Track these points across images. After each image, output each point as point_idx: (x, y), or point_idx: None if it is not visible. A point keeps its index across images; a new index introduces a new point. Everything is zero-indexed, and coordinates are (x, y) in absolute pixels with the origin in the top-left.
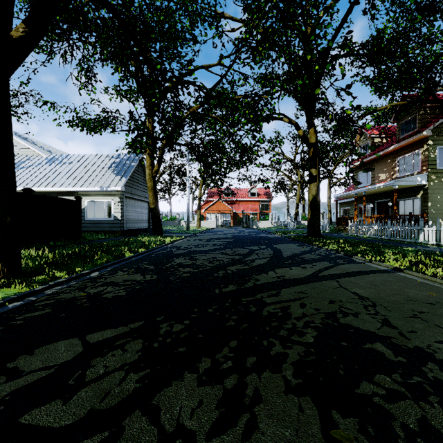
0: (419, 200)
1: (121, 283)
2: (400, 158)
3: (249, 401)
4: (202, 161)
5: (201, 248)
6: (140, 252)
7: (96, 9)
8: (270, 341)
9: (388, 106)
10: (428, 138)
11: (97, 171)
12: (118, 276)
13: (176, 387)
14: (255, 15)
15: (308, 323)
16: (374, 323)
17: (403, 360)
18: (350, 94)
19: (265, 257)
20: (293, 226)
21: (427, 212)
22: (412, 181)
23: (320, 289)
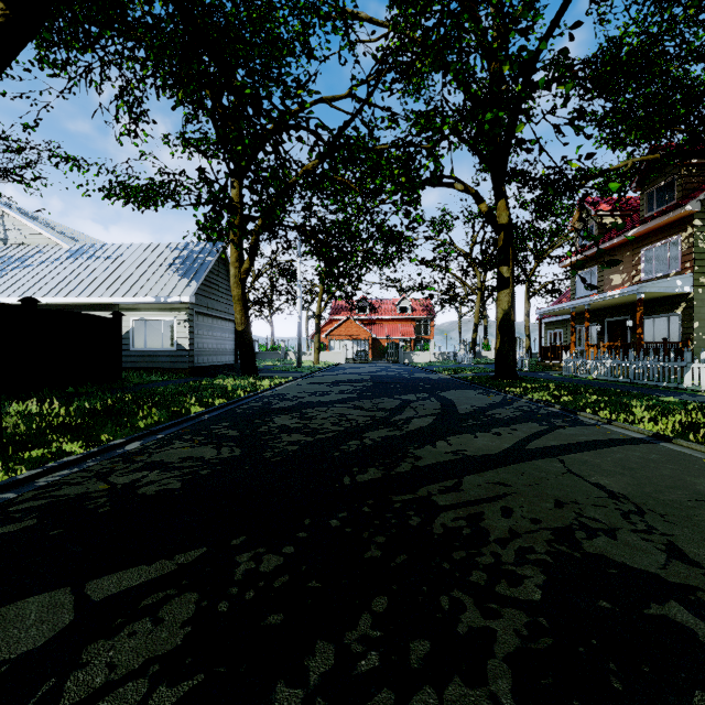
0: (678, 318)
1: (176, 464)
2: (646, 249)
3: None
4: (322, 255)
5: (320, 397)
6: (218, 406)
7: None
8: (454, 598)
9: (629, 163)
10: (695, 216)
11: (150, 270)
12: (172, 450)
13: None
14: (409, 9)
15: (523, 553)
16: (652, 553)
17: None
18: (581, 130)
19: (428, 413)
20: (469, 361)
21: (692, 337)
22: (667, 286)
23: (534, 477)
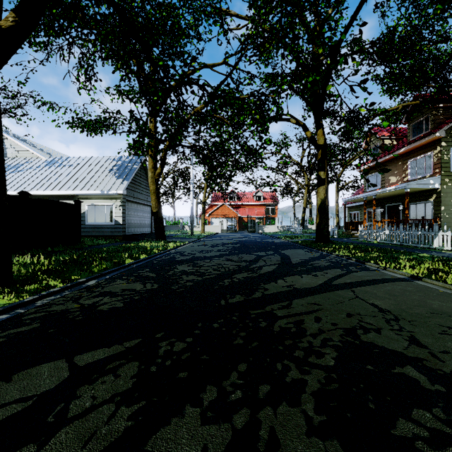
0: (431, 204)
1: (119, 293)
2: (411, 160)
3: (264, 446)
4: (206, 164)
5: (206, 254)
6: (142, 259)
7: (96, 4)
8: (284, 364)
9: (400, 106)
10: (441, 140)
11: (98, 174)
12: (116, 285)
13: (176, 426)
14: (261, 10)
15: (326, 341)
16: (400, 341)
17: (441, 389)
18: (366, 89)
19: (273, 263)
20: (300, 231)
21: (440, 216)
22: (424, 184)
23: (335, 300)
